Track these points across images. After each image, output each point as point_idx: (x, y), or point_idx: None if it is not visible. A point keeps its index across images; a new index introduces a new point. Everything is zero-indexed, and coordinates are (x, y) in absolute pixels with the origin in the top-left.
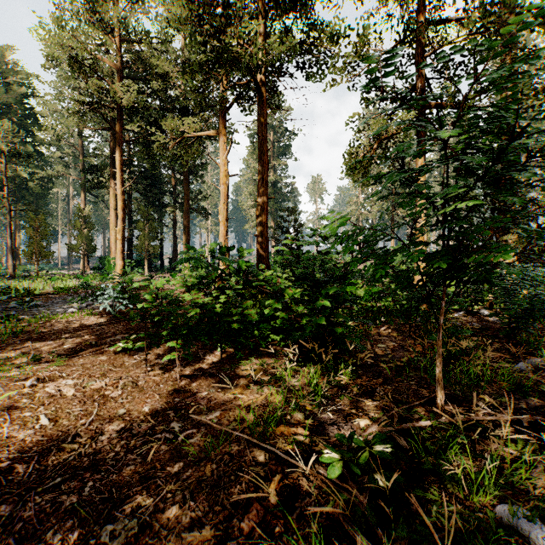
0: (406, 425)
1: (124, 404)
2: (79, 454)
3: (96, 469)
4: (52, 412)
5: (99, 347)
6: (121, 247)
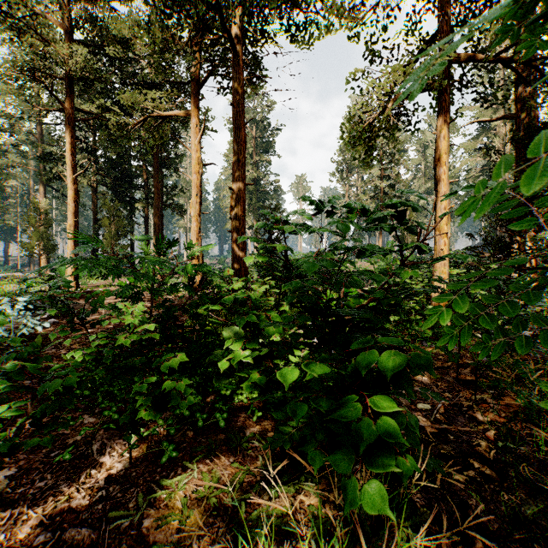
0: None
1: None
2: None
3: None
4: None
5: None
6: (73, 246)
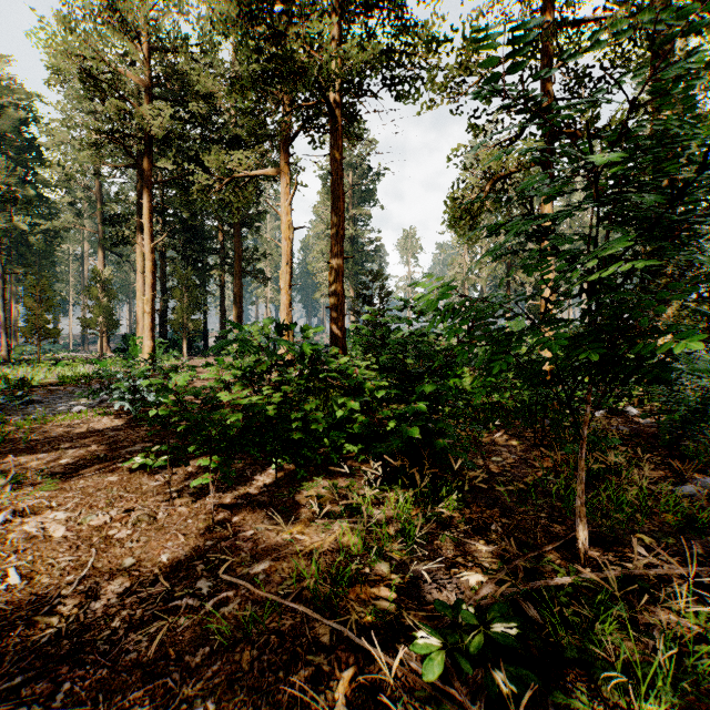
0: (536, 583)
1: (134, 551)
2: (58, 633)
3: (78, 660)
4: (28, 564)
5: (109, 461)
6: (150, 322)
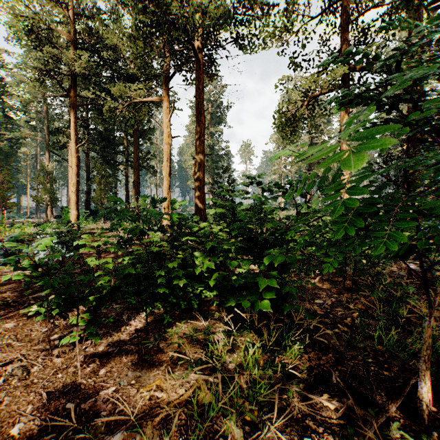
0: None
1: None
2: None
3: None
4: None
5: (15, 307)
6: (75, 199)
